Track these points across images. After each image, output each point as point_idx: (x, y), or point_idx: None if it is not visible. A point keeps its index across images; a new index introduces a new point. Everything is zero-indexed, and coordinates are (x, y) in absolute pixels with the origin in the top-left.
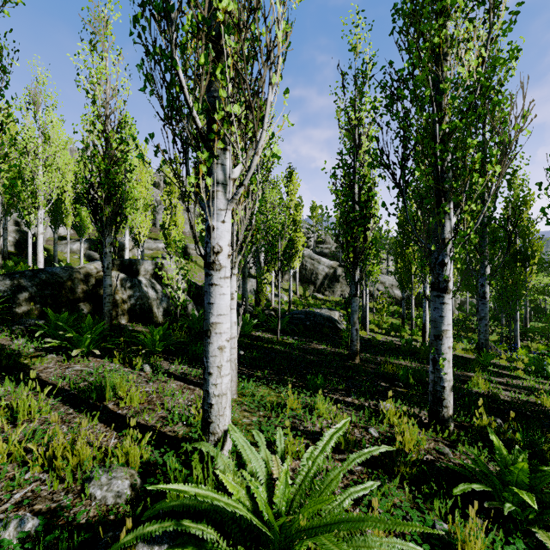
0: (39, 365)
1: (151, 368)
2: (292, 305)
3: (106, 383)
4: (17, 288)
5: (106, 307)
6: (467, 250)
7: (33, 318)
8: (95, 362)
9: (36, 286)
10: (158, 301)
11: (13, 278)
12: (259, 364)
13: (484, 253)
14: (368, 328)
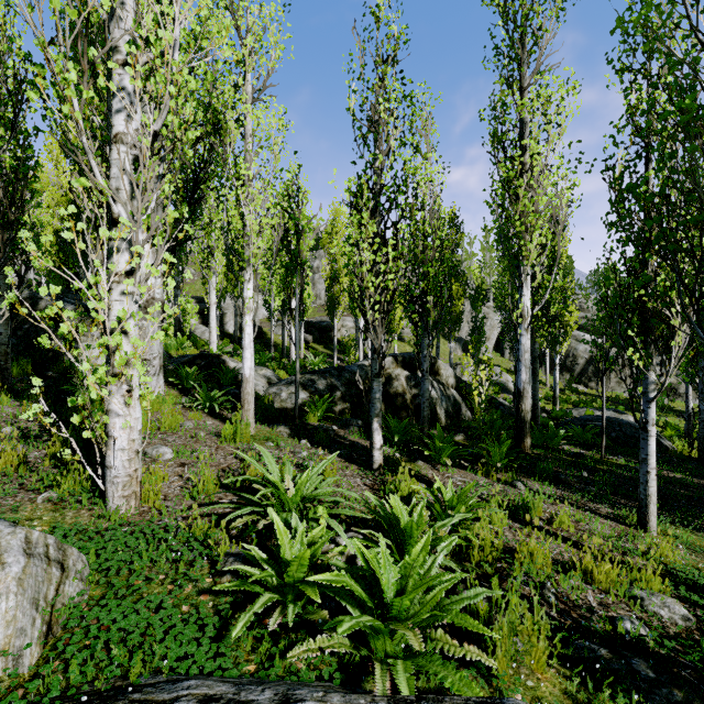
0: (424, 472)
1: (524, 486)
2: (547, 401)
3: (531, 502)
4: (331, 387)
5: (425, 411)
6: None
7: (349, 417)
8: (461, 472)
9: (344, 385)
10: (439, 401)
11: (325, 377)
12: (626, 494)
13: None
14: None
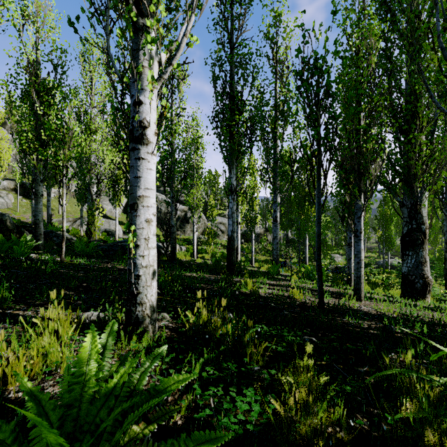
0: None
1: None
2: None
3: None
4: None
5: None
6: (264, 181)
7: None
8: None
9: None
10: None
11: None
12: None
13: (276, 184)
14: (195, 255)
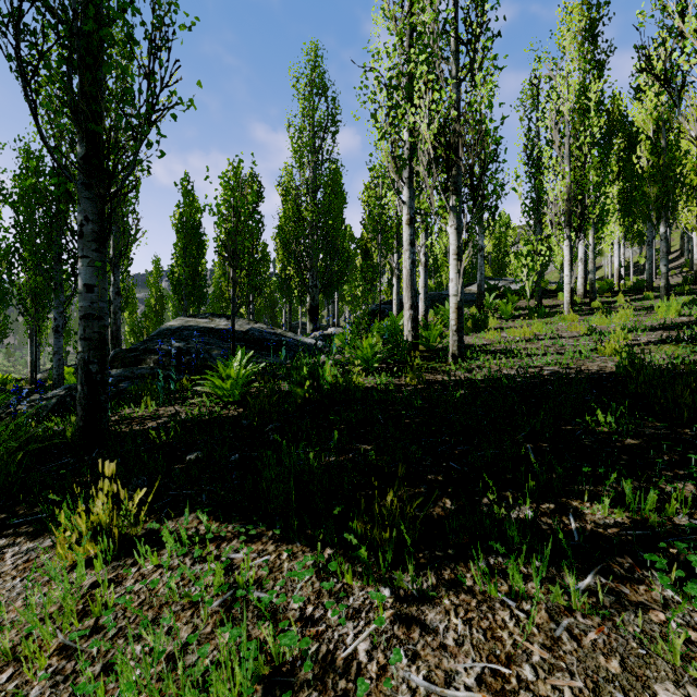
0: None
1: None
2: None
3: None
4: None
5: None
6: None
7: None
8: None
9: None
10: None
11: None
12: None
13: None
14: None
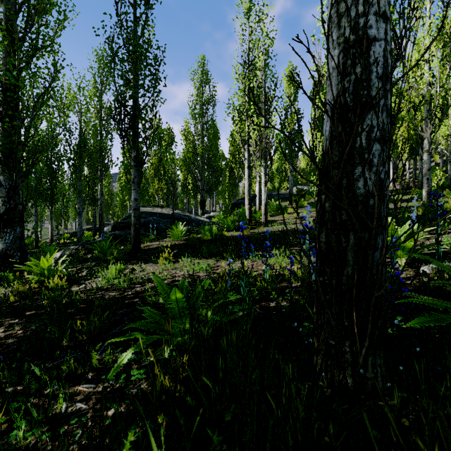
0: None
1: None
2: None
3: None
4: None
5: None
6: None
7: None
8: None
9: None
10: None
11: None
12: None
13: None
14: None
